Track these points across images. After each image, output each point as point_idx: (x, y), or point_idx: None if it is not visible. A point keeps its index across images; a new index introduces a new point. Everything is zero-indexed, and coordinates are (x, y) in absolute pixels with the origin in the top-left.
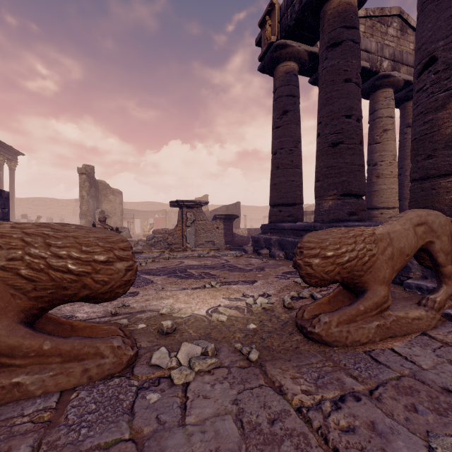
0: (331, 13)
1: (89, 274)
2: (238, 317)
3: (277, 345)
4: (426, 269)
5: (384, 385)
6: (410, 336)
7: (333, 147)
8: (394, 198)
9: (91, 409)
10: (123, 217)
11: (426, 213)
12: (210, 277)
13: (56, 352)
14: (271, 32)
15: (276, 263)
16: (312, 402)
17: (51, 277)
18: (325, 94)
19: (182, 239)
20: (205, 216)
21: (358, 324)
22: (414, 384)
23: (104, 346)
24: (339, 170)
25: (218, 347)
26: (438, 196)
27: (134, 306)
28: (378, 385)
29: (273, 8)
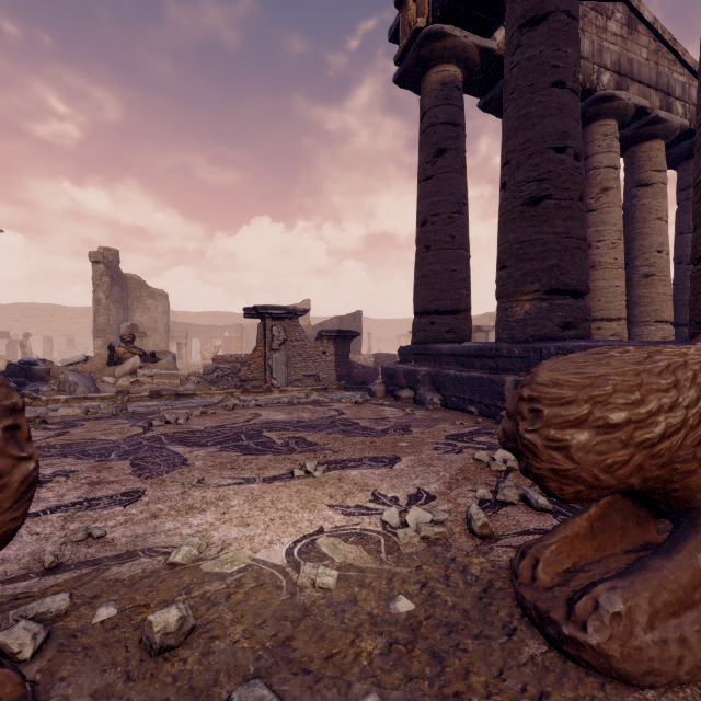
0: None
1: None
2: (365, 570)
3: (484, 685)
4: None
5: None
6: None
7: (532, 205)
8: (619, 303)
9: None
10: (169, 335)
11: None
12: (306, 450)
13: None
14: (417, 12)
15: (429, 415)
16: None
17: None
18: (518, 110)
19: (265, 371)
20: (303, 333)
21: None
22: None
23: None
24: (543, 247)
25: None
26: None
27: (115, 536)
28: None
29: None
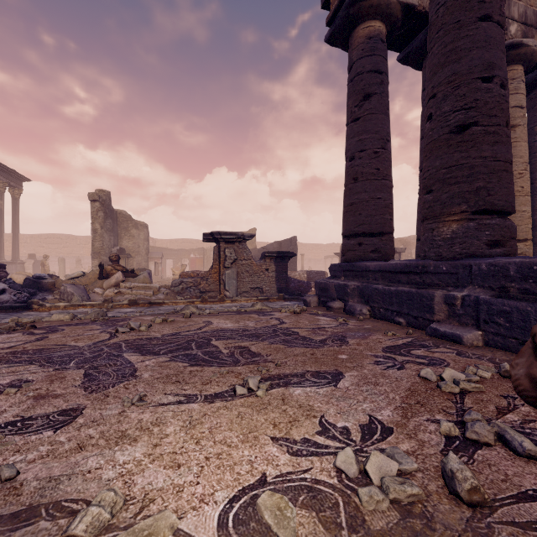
0: None
1: None
2: None
3: None
4: None
5: None
6: None
7: (459, 132)
8: (526, 226)
9: None
10: (149, 256)
11: None
12: (250, 362)
13: None
14: None
15: (361, 325)
16: None
17: None
18: (444, 46)
19: (219, 284)
20: (250, 254)
21: None
22: None
23: None
24: (471, 170)
25: None
26: None
27: (27, 477)
28: None
29: None
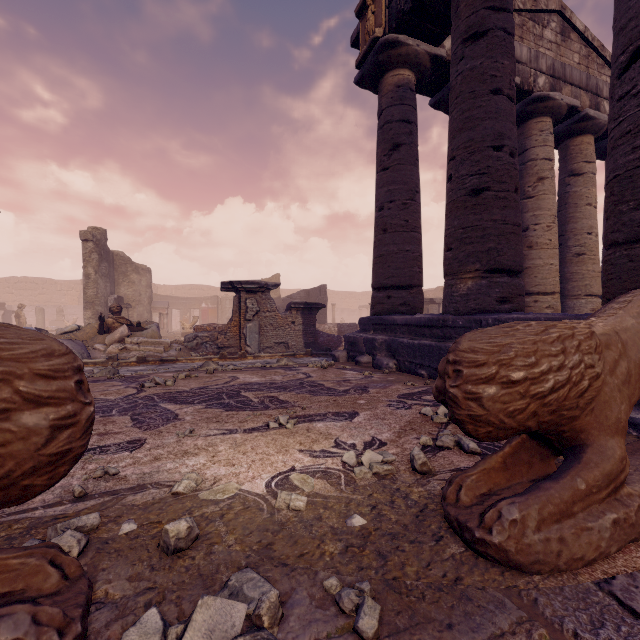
0: None
1: None
2: (328, 497)
3: (415, 573)
4: None
5: None
6: None
7: (474, 196)
8: (554, 279)
9: None
10: (152, 306)
11: None
12: (279, 407)
13: None
14: (375, 22)
15: (385, 378)
16: None
17: None
18: (462, 113)
19: (239, 339)
20: (274, 305)
21: (577, 521)
22: None
23: None
24: (483, 232)
25: (287, 590)
26: None
27: (127, 473)
28: None
29: None
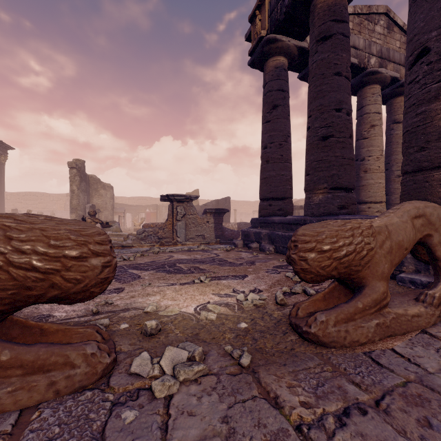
0: (321, 6)
1: (58, 271)
2: (228, 315)
3: (271, 346)
4: (419, 263)
5: (390, 394)
6: (410, 334)
7: (323, 140)
8: (381, 193)
9: (53, 434)
10: (114, 211)
11: (423, 205)
12: (200, 272)
13: (16, 363)
14: (261, 26)
15: (266, 256)
16: (313, 418)
17: (12, 276)
18: (316, 87)
19: (172, 233)
20: (195, 210)
21: (356, 323)
22: (422, 392)
23: (75, 354)
24: (329, 164)
25: (206, 350)
26: (431, 189)
27: (118, 303)
28: (384, 394)
29: (263, 2)
